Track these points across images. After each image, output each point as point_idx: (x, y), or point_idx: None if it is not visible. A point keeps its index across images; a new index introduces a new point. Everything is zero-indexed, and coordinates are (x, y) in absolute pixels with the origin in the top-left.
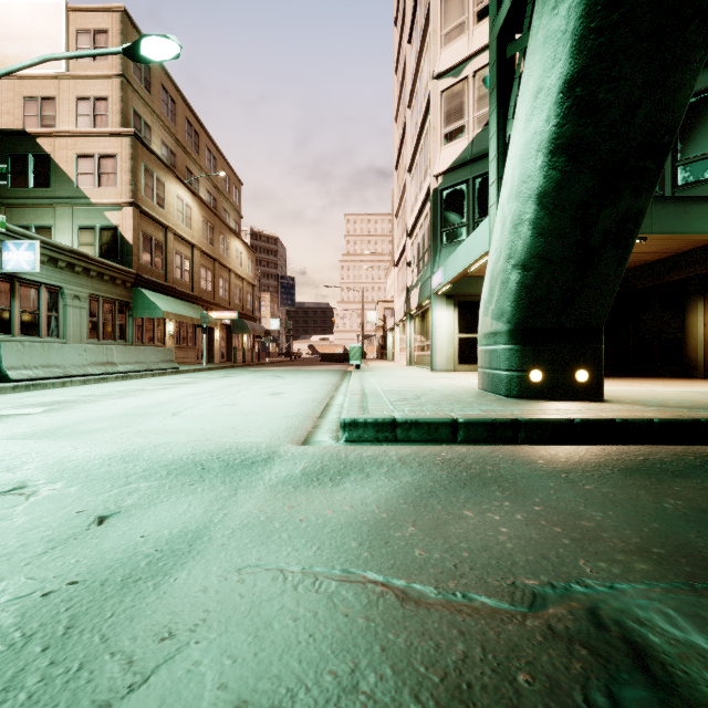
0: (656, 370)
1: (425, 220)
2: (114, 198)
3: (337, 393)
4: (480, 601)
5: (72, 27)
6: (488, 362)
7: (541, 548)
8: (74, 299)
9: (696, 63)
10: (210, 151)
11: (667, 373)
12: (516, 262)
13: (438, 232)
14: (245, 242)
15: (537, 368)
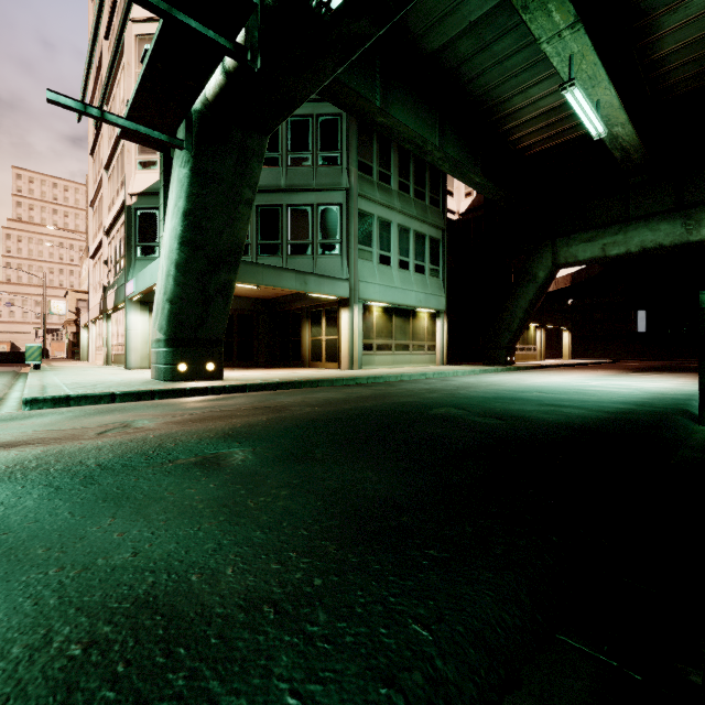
0: (291, 363)
1: (122, 227)
2: None
3: (12, 390)
4: (87, 427)
5: None
6: (156, 359)
7: (120, 419)
8: None
9: (246, 221)
10: None
11: (295, 365)
12: (168, 298)
13: (133, 245)
14: None
15: (183, 363)
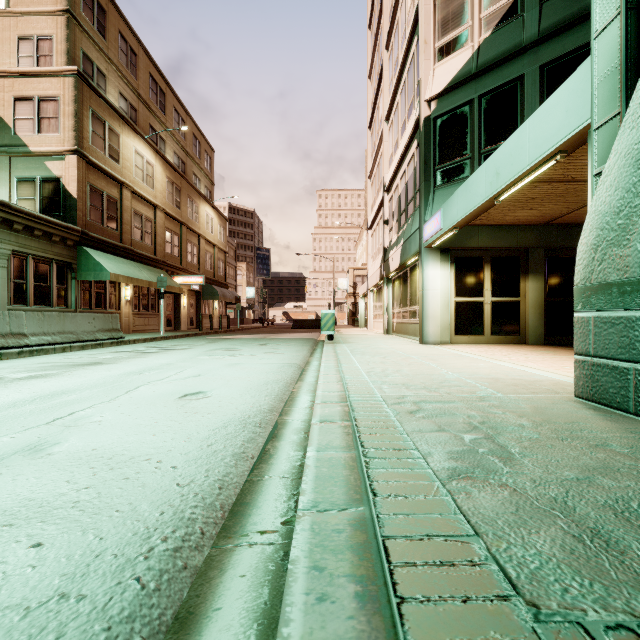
0: None
1: (409, 165)
2: (56, 146)
3: (301, 385)
4: None
5: None
6: (623, 345)
7: None
8: None
9: None
10: (178, 112)
11: None
12: None
13: (431, 171)
14: (216, 208)
15: None
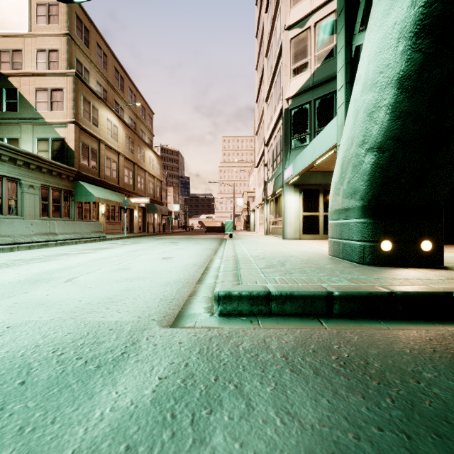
0: (449, 238)
1: (278, 133)
2: (61, 119)
3: (215, 256)
4: None
5: (33, 1)
6: (339, 233)
7: None
8: (30, 188)
9: None
10: (132, 90)
11: None
12: (370, 146)
13: (288, 140)
14: (155, 152)
15: (387, 239)
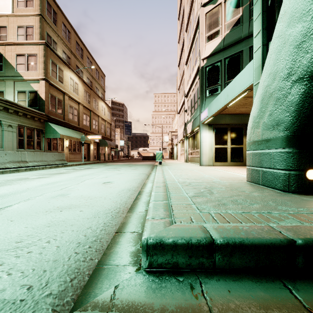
0: None
1: (195, 86)
2: (35, 76)
3: (148, 180)
4: None
5: None
6: (258, 162)
7: None
8: (8, 127)
9: None
10: (89, 58)
11: None
12: (299, 76)
13: (204, 90)
14: (106, 103)
15: (312, 168)
